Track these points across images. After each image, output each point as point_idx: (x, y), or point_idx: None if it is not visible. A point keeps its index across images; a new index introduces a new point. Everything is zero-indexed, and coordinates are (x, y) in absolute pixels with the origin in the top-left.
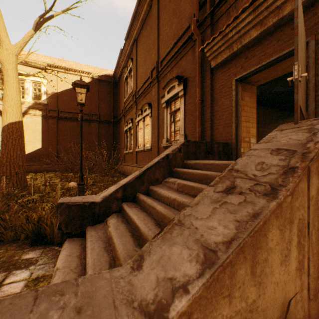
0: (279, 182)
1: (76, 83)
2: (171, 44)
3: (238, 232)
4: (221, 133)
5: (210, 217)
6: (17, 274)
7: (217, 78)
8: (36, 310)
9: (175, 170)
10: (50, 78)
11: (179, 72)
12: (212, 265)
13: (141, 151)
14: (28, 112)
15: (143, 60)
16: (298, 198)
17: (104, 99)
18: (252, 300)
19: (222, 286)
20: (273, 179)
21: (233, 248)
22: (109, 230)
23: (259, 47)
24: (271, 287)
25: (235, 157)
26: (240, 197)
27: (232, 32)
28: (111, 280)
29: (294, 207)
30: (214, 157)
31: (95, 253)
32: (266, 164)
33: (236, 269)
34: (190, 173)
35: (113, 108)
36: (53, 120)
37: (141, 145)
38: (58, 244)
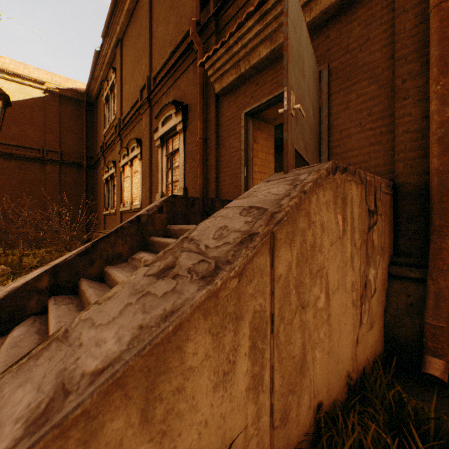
0: (229, 256)
1: None
2: (167, 52)
3: (127, 348)
4: (228, 187)
5: (112, 322)
6: None
7: (224, 108)
8: None
9: (151, 239)
10: None
11: (178, 96)
12: (40, 429)
13: (128, 212)
14: None
15: (131, 72)
16: (253, 280)
17: (71, 128)
18: None
19: None
20: (224, 252)
21: (96, 385)
22: None
23: (272, 72)
24: (192, 432)
25: None
26: (171, 283)
27: (238, 45)
28: None
29: (245, 294)
30: None
31: None
32: (228, 230)
33: (102, 423)
34: (167, 244)
35: (87, 143)
36: None
37: (128, 202)
38: None
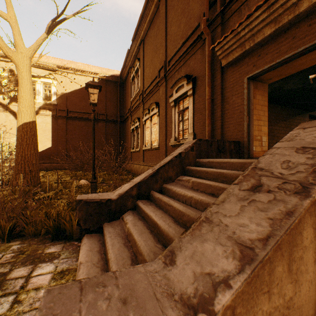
0: (309, 180)
1: (89, 84)
2: (180, 43)
3: (273, 229)
4: (231, 131)
5: (239, 215)
6: (43, 267)
7: (228, 76)
8: (84, 299)
9: (187, 168)
10: (60, 79)
11: (187, 71)
12: (251, 262)
13: (148, 150)
14: (39, 112)
15: (150, 59)
16: None
17: (111, 99)
18: (289, 297)
19: (261, 282)
20: (302, 178)
21: (271, 246)
22: (128, 227)
23: (273, 45)
24: (306, 285)
25: (246, 156)
26: (269, 195)
27: (245, 30)
28: (147, 274)
29: None
30: (226, 156)
31: (116, 248)
32: (293, 163)
33: (274, 266)
34: (204, 171)
35: (119, 107)
36: (62, 120)
37: (148, 143)
38: (77, 240)
